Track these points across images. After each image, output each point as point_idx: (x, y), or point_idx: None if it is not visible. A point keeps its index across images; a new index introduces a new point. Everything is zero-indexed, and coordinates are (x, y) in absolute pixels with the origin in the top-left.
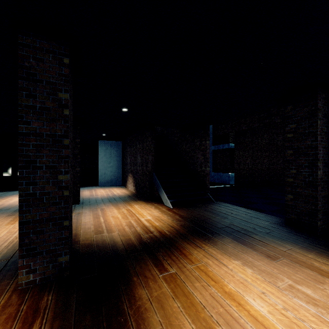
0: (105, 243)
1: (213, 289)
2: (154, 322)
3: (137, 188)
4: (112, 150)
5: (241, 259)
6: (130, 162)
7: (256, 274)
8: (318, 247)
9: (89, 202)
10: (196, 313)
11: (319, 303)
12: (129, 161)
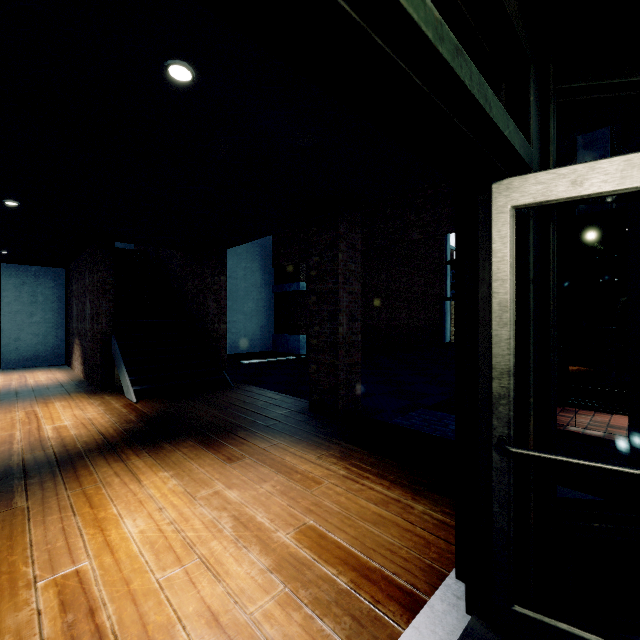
0: None
1: (78, 518)
2: None
3: (86, 369)
4: (40, 288)
5: (179, 468)
6: (77, 313)
7: (179, 486)
8: (318, 437)
9: None
10: (5, 557)
11: (231, 506)
12: (75, 311)
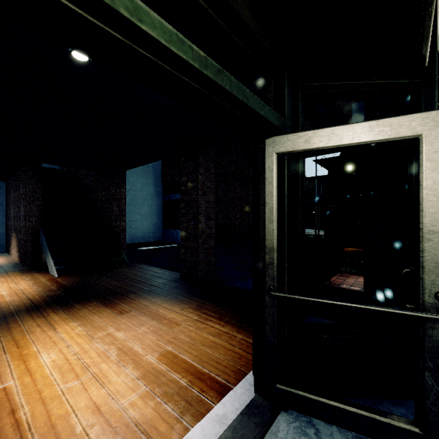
0: None
1: (7, 355)
2: None
3: (20, 255)
4: None
5: (84, 320)
6: (14, 214)
7: (83, 331)
8: (183, 296)
9: None
10: None
11: (118, 342)
12: (12, 213)
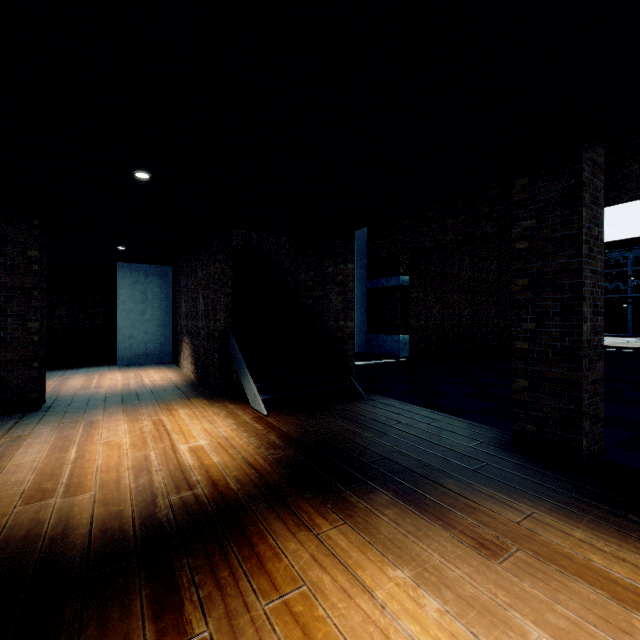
0: (34, 536)
1: None
2: None
3: (198, 370)
4: (150, 286)
5: (413, 561)
6: (186, 310)
7: (452, 618)
8: (590, 505)
9: (67, 406)
10: None
11: None
12: (184, 308)
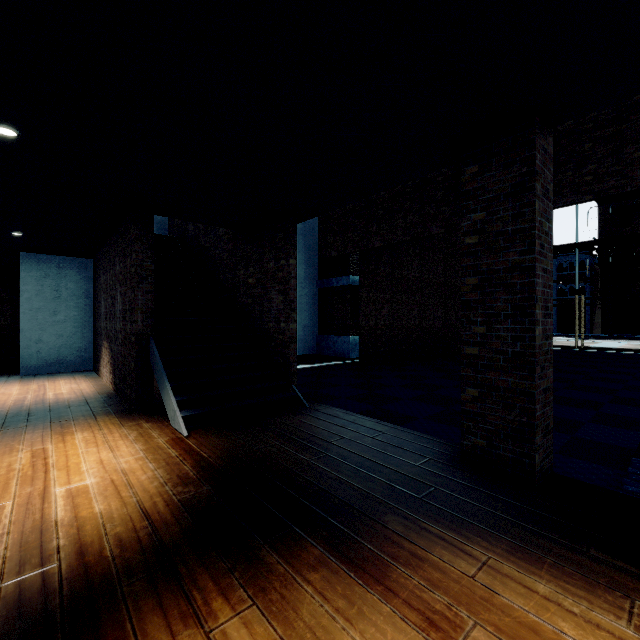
0: None
1: None
2: None
3: (116, 380)
4: (64, 281)
5: None
6: (106, 310)
7: None
8: (549, 539)
9: None
10: None
11: None
12: (103, 307)
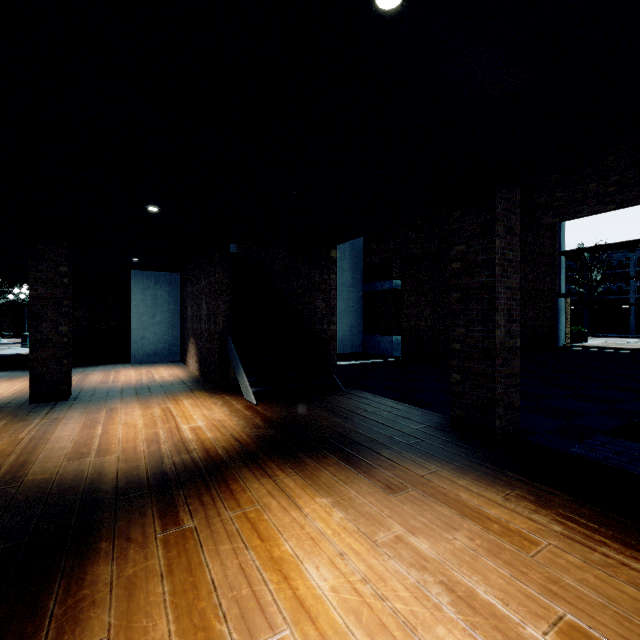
0: (79, 478)
1: (251, 553)
2: (97, 627)
3: (202, 367)
4: (160, 291)
5: (336, 494)
6: (192, 314)
7: (348, 521)
8: (484, 466)
9: (91, 397)
10: (193, 601)
11: (431, 565)
12: (190, 312)
